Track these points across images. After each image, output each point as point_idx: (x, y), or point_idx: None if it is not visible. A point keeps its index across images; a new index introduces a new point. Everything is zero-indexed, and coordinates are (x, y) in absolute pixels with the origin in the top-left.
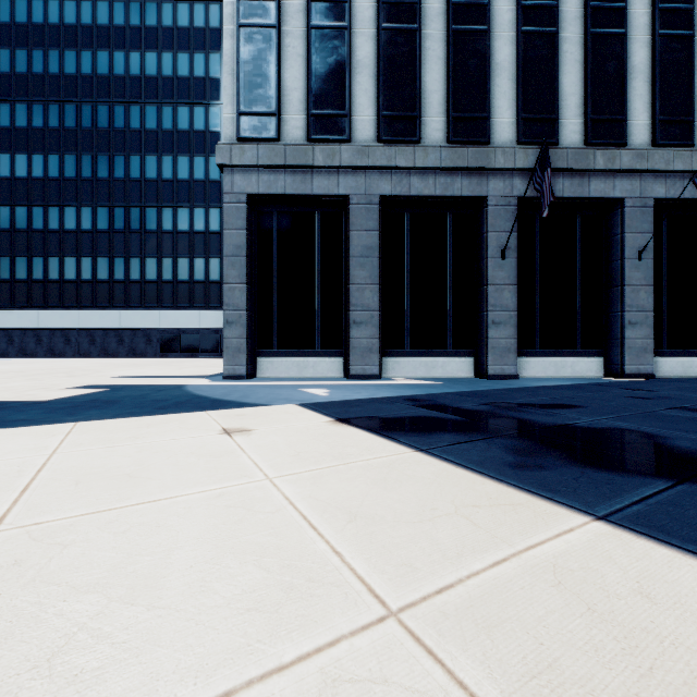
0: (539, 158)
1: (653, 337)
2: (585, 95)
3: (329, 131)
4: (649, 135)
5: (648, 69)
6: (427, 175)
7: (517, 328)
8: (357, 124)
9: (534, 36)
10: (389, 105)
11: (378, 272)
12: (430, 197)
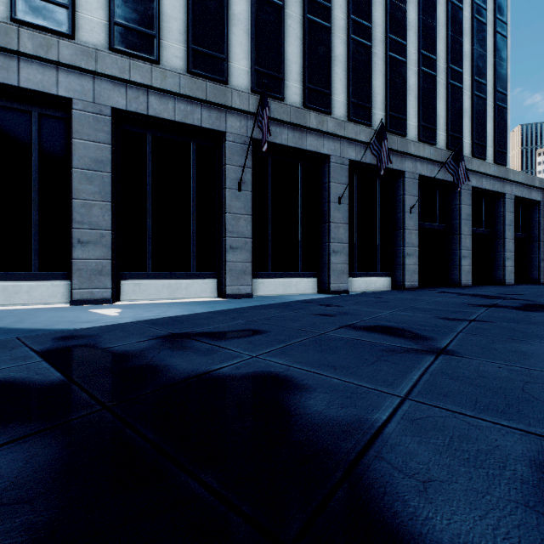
0: (261, 98)
1: (349, 262)
2: (304, 66)
3: (43, 17)
4: (346, 111)
5: (345, 61)
6: (166, 99)
7: (254, 253)
8: (83, 22)
9: (265, 2)
10: (122, 13)
11: (110, 189)
12: (171, 122)
